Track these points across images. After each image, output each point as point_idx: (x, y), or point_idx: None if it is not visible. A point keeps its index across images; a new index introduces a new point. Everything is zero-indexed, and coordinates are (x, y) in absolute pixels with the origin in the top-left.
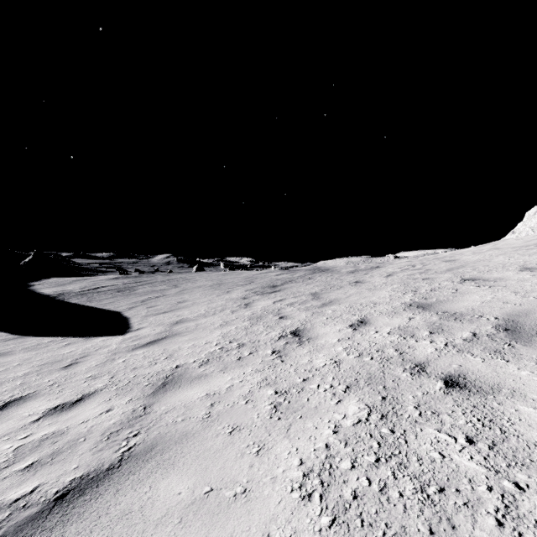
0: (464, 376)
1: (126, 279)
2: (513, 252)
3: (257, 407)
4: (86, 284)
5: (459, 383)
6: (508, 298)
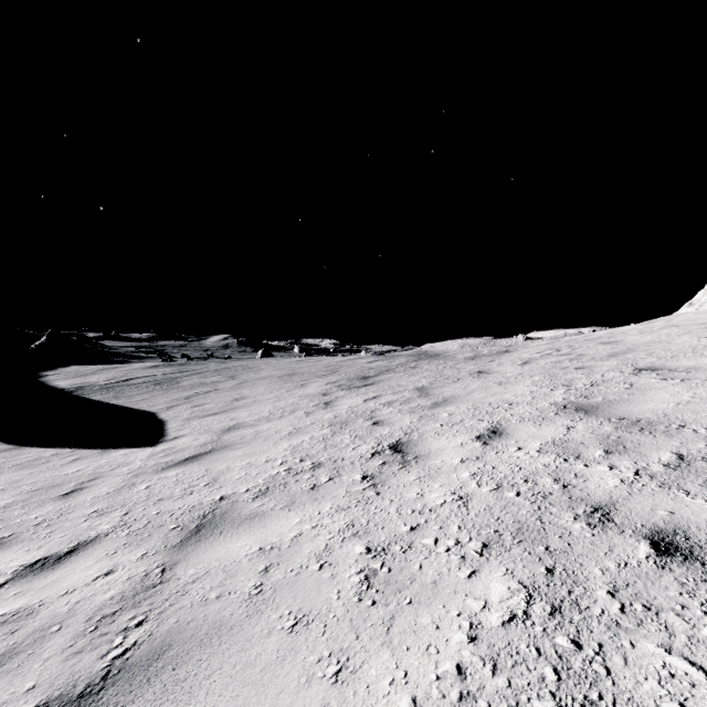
0: (684, 533)
1: (168, 368)
2: (703, 331)
3: (337, 577)
4: (115, 374)
5: (679, 546)
6: None
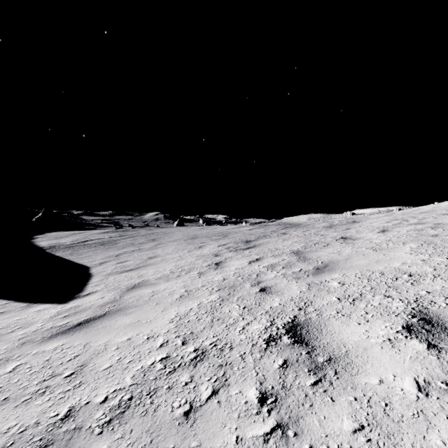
0: None
1: (114, 233)
2: None
3: None
4: (79, 237)
5: None
6: None
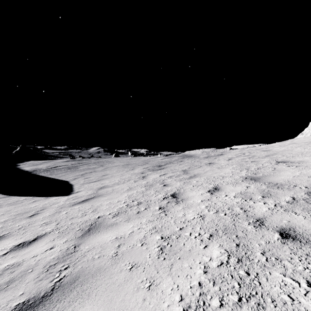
0: (293, 229)
1: (73, 162)
2: (306, 145)
3: (149, 249)
4: (50, 164)
5: (291, 234)
6: (310, 174)
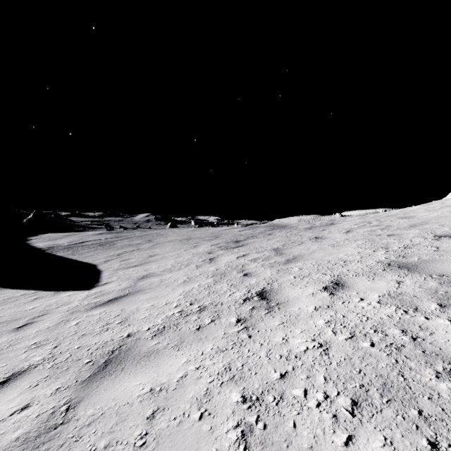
0: None
1: (109, 235)
2: None
3: (215, 431)
4: (75, 238)
5: None
6: None
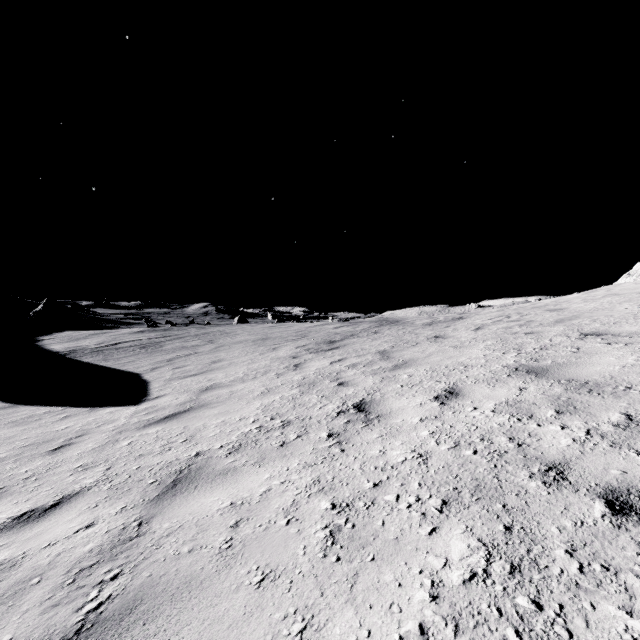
0: (638, 492)
1: (152, 333)
2: None
3: (303, 533)
4: (105, 338)
5: (633, 505)
6: None
